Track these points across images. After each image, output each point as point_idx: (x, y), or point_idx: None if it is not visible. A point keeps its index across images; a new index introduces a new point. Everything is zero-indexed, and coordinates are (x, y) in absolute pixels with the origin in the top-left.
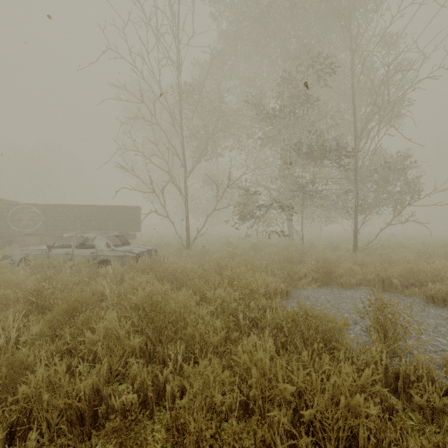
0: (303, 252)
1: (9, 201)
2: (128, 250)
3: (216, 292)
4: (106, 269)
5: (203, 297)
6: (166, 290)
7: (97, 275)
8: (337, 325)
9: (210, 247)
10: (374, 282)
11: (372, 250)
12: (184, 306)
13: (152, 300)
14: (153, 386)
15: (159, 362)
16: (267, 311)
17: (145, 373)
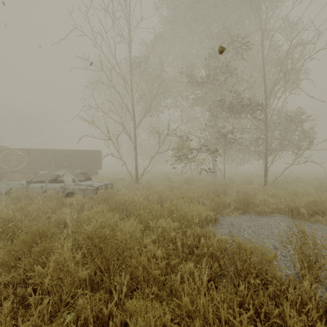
0: (225, 185)
1: (1, 147)
2: (89, 185)
3: (158, 222)
4: (70, 200)
5: (147, 225)
6: (116, 220)
7: (64, 204)
8: (268, 258)
9: (153, 181)
10: (284, 210)
11: (278, 184)
12: (130, 236)
13: (101, 233)
14: (98, 320)
15: (106, 290)
16: (202, 239)
17: (89, 311)
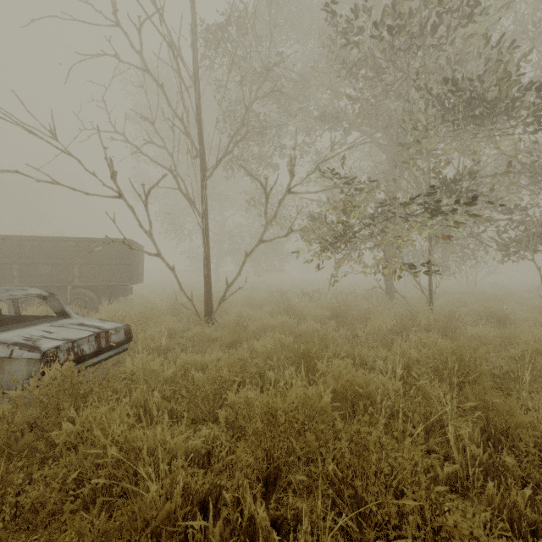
0: (447, 329)
1: None
2: (25, 342)
3: None
4: None
5: None
6: None
7: None
8: None
9: (252, 315)
10: None
11: None
12: None
13: None
14: None
15: None
16: None
17: None
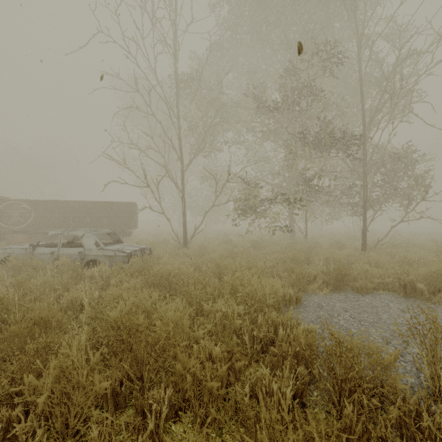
0: (308, 251)
1: None
2: (119, 250)
3: (215, 304)
4: (91, 271)
5: (199, 308)
6: (154, 301)
7: (84, 277)
8: (385, 362)
9: (208, 245)
10: (393, 286)
11: (381, 248)
12: (174, 325)
13: (131, 322)
14: None
15: (136, 411)
16: (280, 330)
17: None
